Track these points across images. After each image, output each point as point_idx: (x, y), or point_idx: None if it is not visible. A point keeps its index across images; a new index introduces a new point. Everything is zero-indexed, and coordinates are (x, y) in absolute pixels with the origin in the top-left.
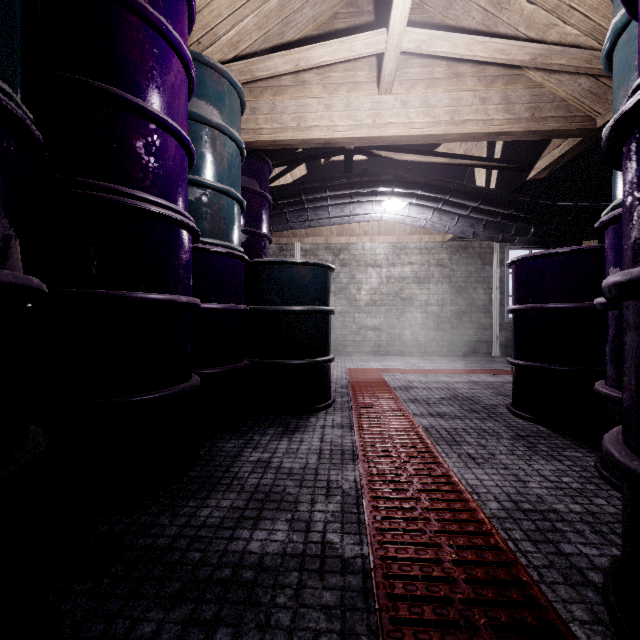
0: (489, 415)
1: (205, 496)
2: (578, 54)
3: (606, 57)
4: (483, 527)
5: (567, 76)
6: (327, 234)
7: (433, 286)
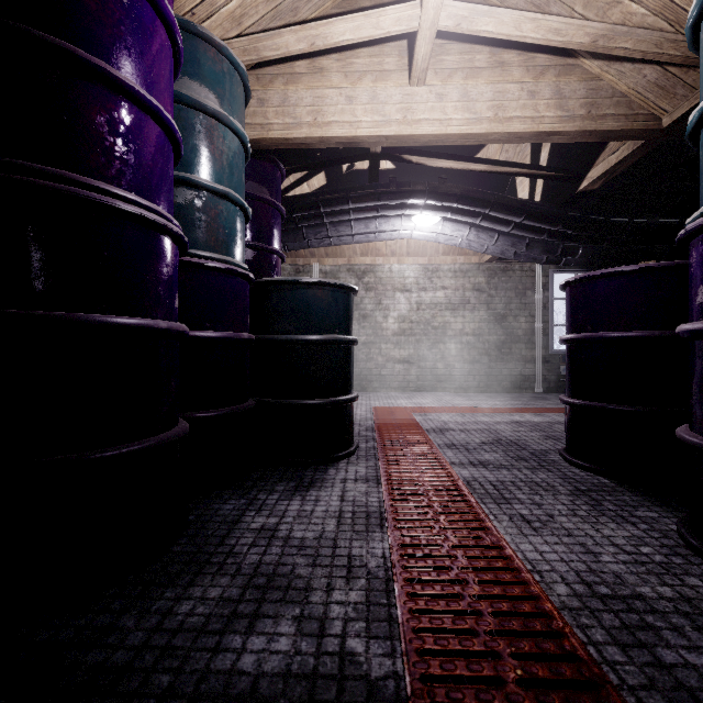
0: (540, 464)
1: (188, 582)
2: (647, 36)
3: (692, 27)
4: (553, 624)
5: (630, 66)
6: (350, 254)
7: (469, 313)
